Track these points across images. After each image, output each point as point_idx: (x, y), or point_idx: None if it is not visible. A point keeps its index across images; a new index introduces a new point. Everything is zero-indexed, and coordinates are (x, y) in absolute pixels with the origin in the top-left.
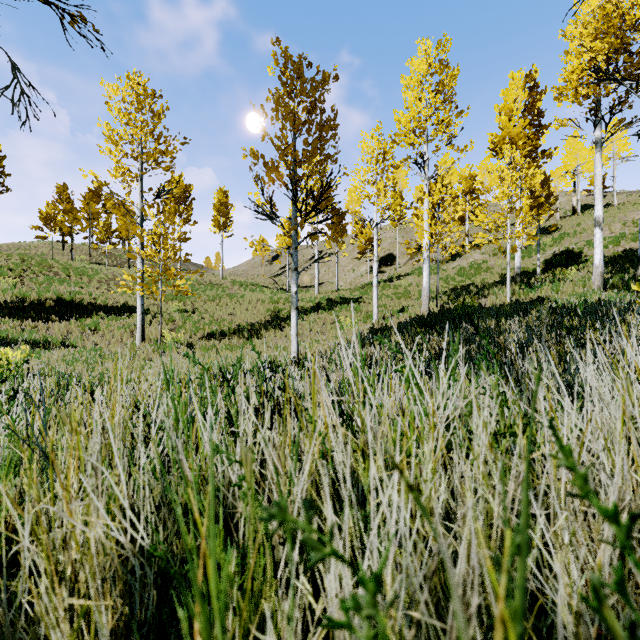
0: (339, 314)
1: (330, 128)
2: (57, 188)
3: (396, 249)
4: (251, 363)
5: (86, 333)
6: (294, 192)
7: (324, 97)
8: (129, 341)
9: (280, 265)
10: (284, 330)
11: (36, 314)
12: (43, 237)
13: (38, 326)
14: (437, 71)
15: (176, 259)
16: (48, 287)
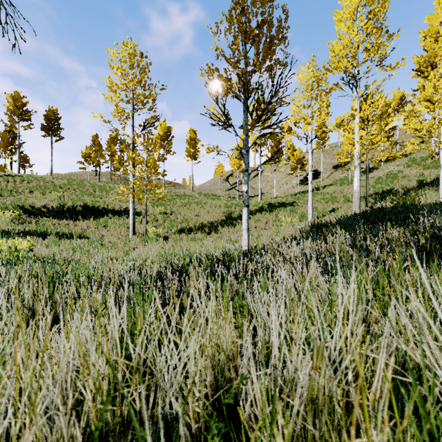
0: (278, 215)
1: (280, 31)
2: (92, 137)
3: (320, 166)
4: (207, 254)
5: (99, 228)
6: (245, 101)
7: (273, 10)
8: (125, 234)
9: (232, 182)
10: (235, 227)
11: (70, 215)
12: (84, 168)
13: (69, 223)
14: (368, 2)
15: (156, 174)
16: (79, 198)
